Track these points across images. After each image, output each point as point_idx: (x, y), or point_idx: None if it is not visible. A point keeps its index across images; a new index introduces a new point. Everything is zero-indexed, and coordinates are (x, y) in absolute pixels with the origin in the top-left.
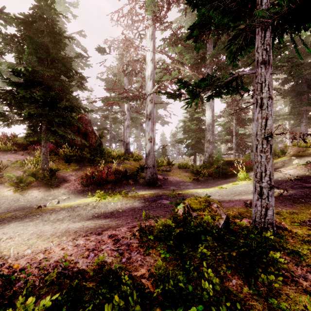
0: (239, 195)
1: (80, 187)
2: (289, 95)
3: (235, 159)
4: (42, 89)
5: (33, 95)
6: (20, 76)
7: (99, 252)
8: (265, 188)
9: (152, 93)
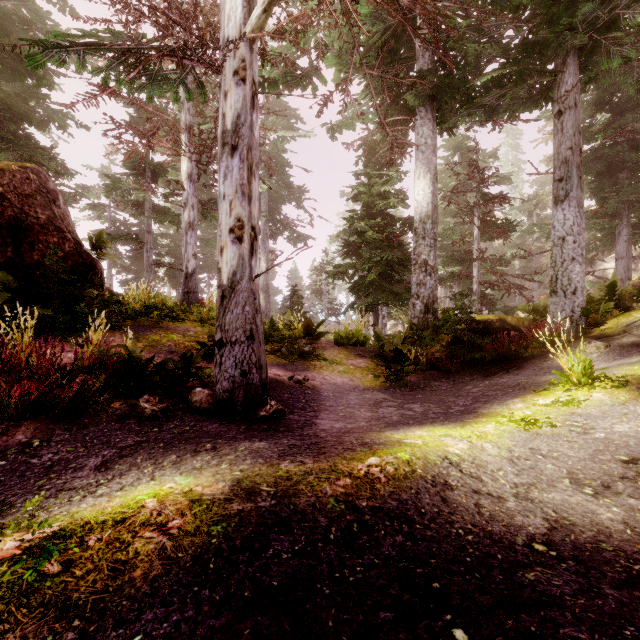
0: None
1: None
2: (592, 169)
3: (499, 316)
4: None
5: None
6: None
7: None
8: None
9: (244, 35)
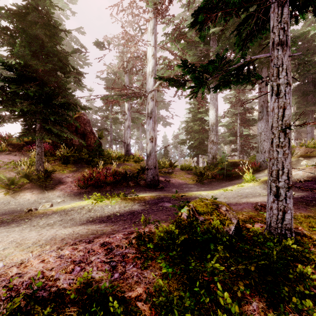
0: (246, 197)
1: (77, 190)
2: (295, 94)
3: (240, 160)
4: (36, 85)
5: (26, 91)
6: (12, 71)
7: (86, 266)
8: (282, 188)
9: (154, 90)
